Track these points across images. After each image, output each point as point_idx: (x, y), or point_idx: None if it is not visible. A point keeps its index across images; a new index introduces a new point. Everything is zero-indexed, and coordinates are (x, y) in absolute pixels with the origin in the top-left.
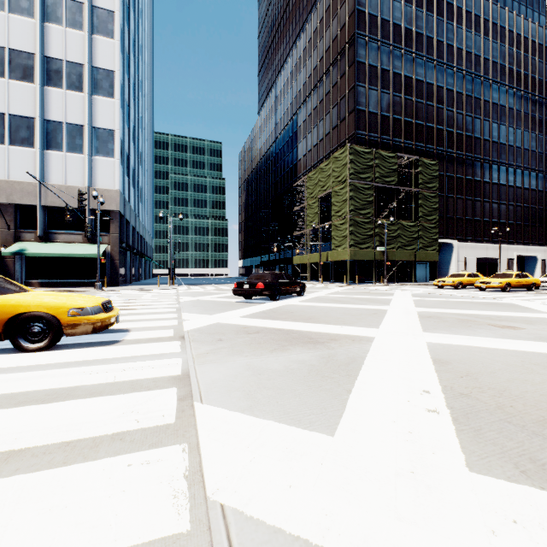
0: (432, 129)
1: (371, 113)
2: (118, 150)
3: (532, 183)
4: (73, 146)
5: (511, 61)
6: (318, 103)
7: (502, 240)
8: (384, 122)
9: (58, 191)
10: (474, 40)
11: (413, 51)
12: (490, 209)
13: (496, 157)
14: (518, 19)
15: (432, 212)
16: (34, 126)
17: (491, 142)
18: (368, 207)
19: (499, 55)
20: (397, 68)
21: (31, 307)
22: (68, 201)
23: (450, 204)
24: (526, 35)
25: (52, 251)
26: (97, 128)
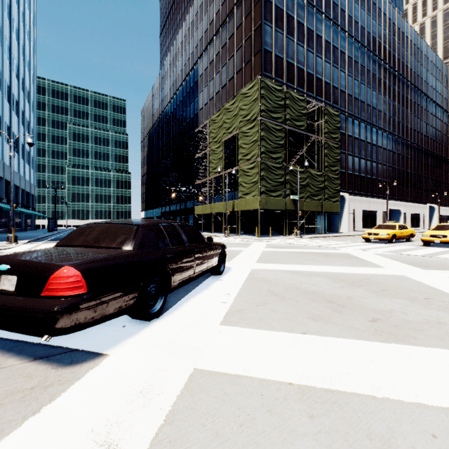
0: (329, 86)
1: (277, 56)
2: None
3: (397, 148)
4: None
5: (385, 40)
6: (220, 48)
7: (379, 195)
8: (289, 69)
9: None
10: (360, 12)
11: (314, 5)
12: (371, 167)
13: (375, 122)
14: (389, 5)
15: (336, 163)
16: None
17: (372, 107)
18: (279, 151)
19: (377, 32)
20: (301, 18)
21: None
22: None
23: (343, 160)
24: (394, 21)
25: None
26: None
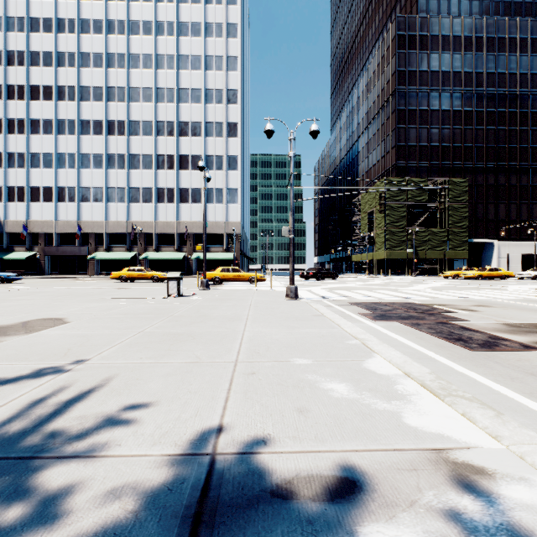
0: (470, 148)
1: (410, 146)
2: (240, 200)
3: None
4: (218, 200)
5: None
6: (372, 136)
7: None
8: (422, 151)
9: (212, 225)
10: (519, 61)
11: (450, 89)
12: None
13: None
14: None
15: (462, 219)
16: (201, 193)
17: None
18: (402, 220)
19: None
20: (435, 106)
21: (253, 275)
22: (216, 230)
23: (491, 209)
24: None
25: (211, 257)
26: (229, 189)
